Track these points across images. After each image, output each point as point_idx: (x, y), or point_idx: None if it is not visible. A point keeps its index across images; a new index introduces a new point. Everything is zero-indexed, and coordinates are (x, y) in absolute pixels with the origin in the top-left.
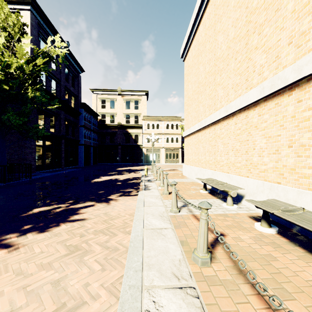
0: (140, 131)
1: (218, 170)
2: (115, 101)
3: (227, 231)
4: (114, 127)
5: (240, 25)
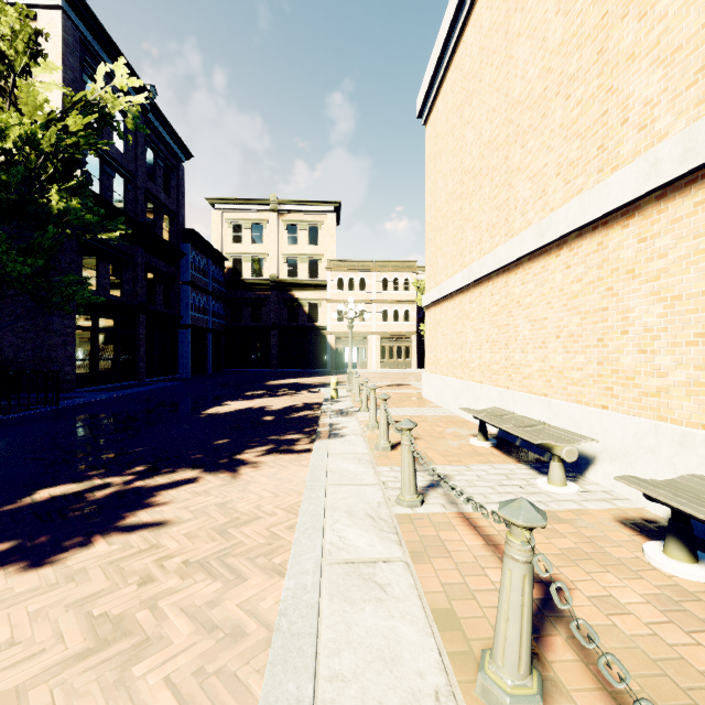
0: (322, 295)
1: (516, 388)
2: (265, 227)
3: (570, 573)
4: (263, 287)
5: (581, 4)
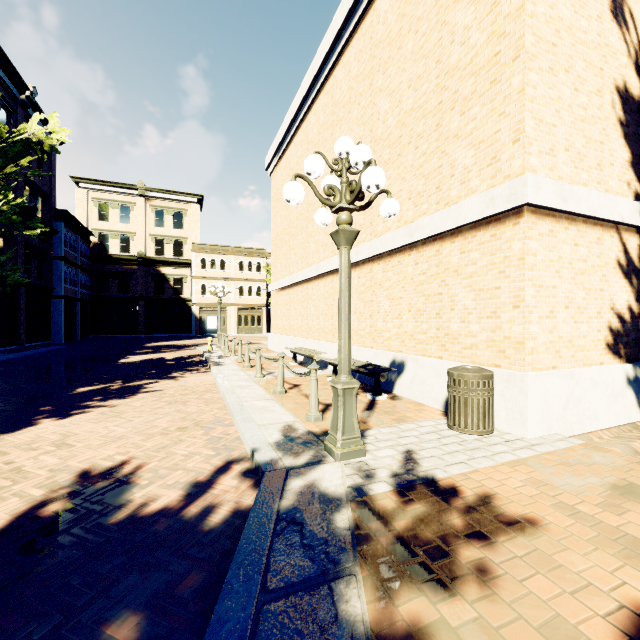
0: (187, 272)
1: (310, 337)
2: (132, 209)
3: (304, 383)
4: (130, 262)
5: None
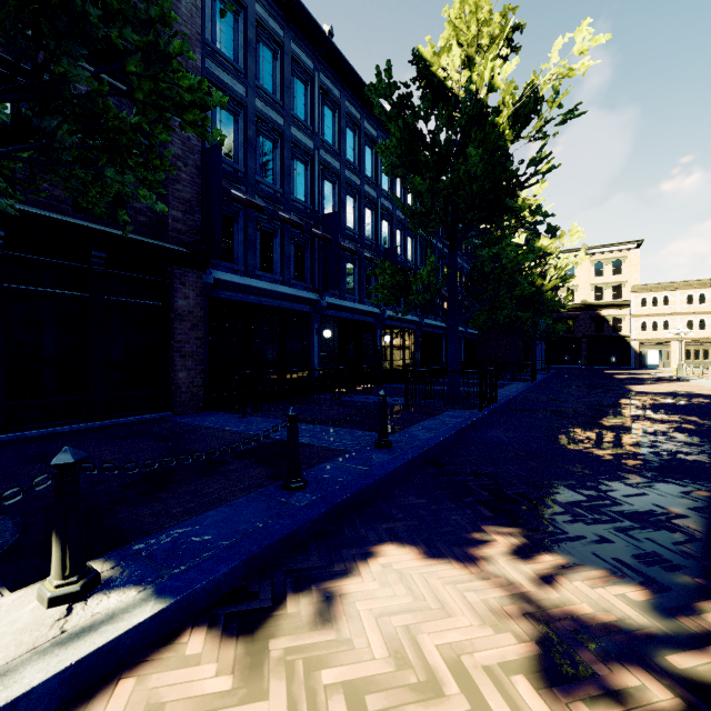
0: (625, 311)
1: None
2: (576, 267)
3: None
4: (573, 309)
5: None
